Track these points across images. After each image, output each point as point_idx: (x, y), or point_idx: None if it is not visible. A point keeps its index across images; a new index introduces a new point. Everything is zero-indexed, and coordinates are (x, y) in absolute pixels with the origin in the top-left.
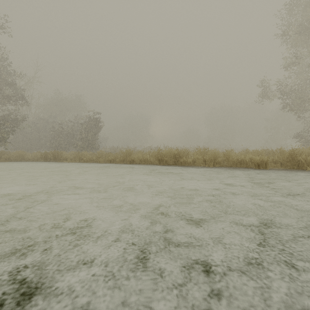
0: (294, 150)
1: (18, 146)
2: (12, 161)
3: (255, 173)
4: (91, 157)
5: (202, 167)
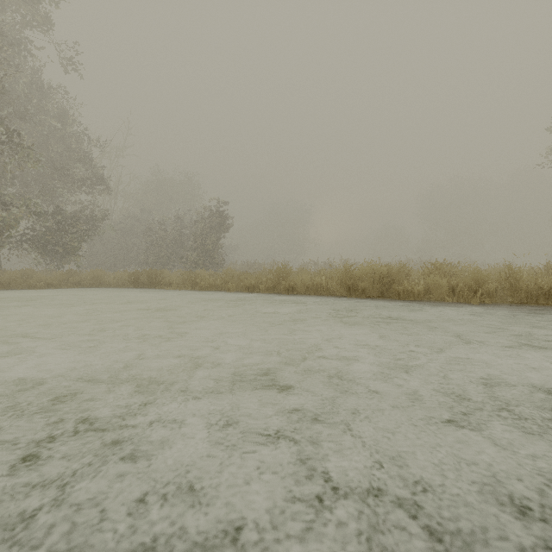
0: None
1: (96, 261)
2: (85, 286)
3: None
4: (213, 281)
5: (453, 305)
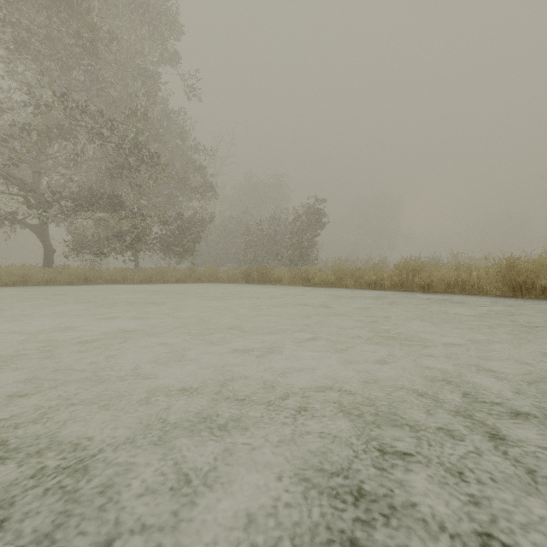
0: None
1: (202, 260)
2: (204, 282)
3: None
4: (326, 277)
5: None
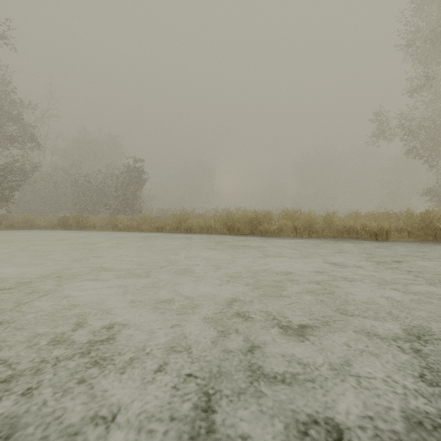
0: (429, 213)
1: (27, 207)
2: (17, 228)
3: (372, 247)
4: (130, 224)
5: (292, 238)
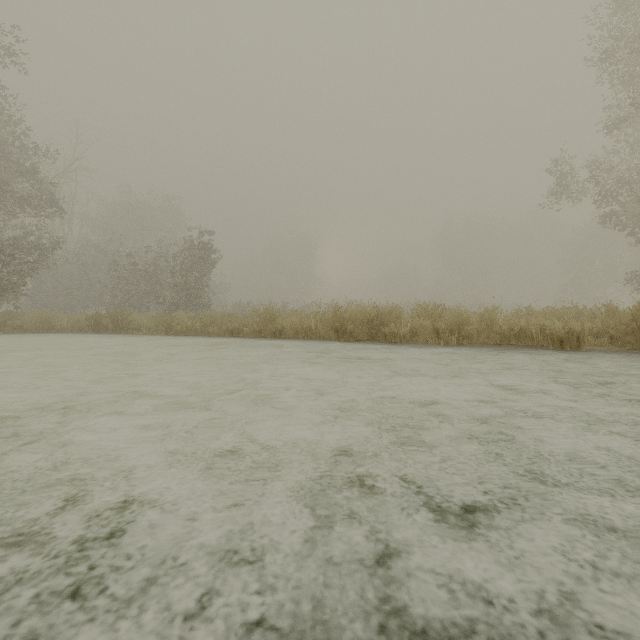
0: None
1: (46, 301)
2: (29, 331)
3: (557, 360)
4: (192, 324)
5: (432, 346)
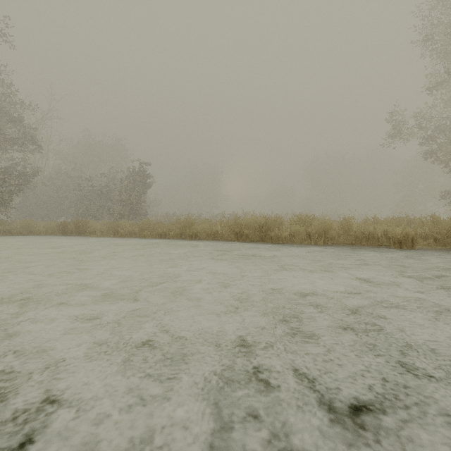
0: None
1: (29, 212)
2: (15, 234)
3: (398, 257)
4: (132, 229)
5: (305, 246)
